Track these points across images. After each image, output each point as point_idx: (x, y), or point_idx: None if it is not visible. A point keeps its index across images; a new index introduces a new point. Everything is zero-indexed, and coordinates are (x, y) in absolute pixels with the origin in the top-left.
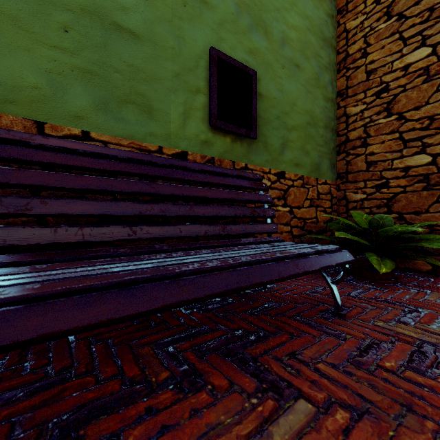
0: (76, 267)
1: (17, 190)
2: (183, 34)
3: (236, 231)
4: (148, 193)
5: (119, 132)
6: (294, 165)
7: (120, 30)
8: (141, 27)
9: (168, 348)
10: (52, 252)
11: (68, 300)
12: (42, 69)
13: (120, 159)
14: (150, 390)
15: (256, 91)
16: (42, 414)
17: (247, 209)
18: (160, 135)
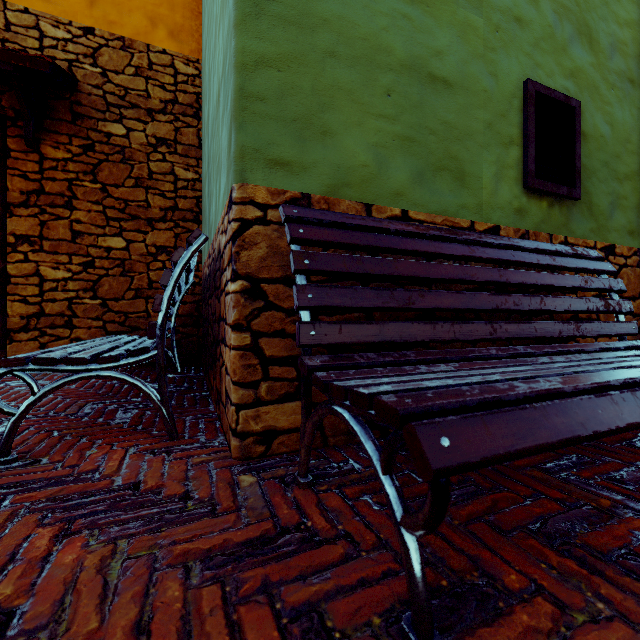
0: (489, 367)
1: (351, 283)
2: (495, 70)
3: (590, 331)
4: (498, 282)
5: (434, 207)
6: (627, 233)
7: (434, 81)
8: (453, 72)
9: (565, 474)
10: (434, 351)
11: (615, 394)
12: (370, 144)
13: (458, 241)
14: (607, 514)
15: (580, 130)
16: (507, 520)
17: (599, 301)
18: (472, 207)
